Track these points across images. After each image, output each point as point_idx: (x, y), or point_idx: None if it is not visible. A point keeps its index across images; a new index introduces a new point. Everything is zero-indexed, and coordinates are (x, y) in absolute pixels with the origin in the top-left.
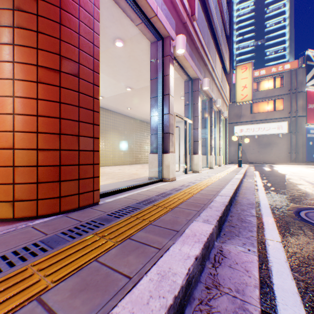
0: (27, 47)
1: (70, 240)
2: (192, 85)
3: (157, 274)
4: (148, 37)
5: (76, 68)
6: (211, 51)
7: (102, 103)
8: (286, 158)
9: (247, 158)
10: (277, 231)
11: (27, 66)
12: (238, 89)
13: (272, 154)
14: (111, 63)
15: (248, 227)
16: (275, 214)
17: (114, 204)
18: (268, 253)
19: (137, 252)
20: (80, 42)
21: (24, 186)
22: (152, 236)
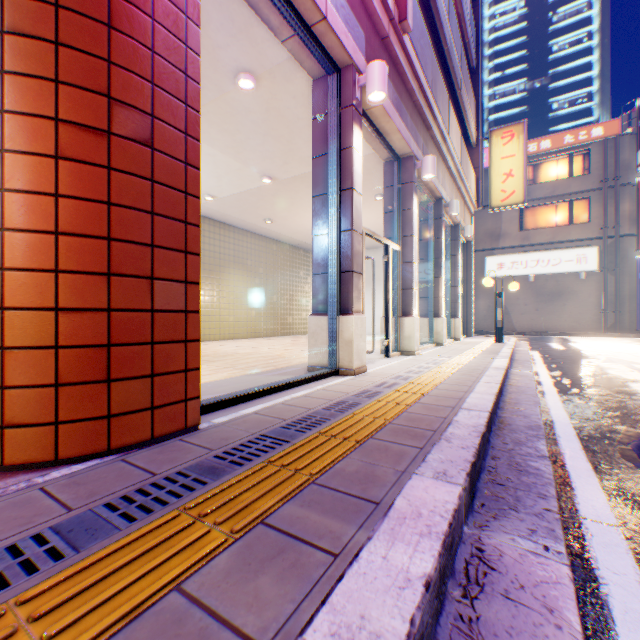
0: (34, 78)
1: (123, 527)
2: (400, 171)
3: (330, 638)
4: (307, 67)
5: (146, 128)
6: (440, 100)
7: (213, 210)
8: (596, 324)
9: (513, 323)
10: (606, 498)
11: (34, 122)
12: (494, 180)
13: (565, 315)
14: (229, 124)
15: (535, 486)
16: (593, 452)
17: (232, 430)
18: (593, 559)
19: (279, 566)
20: (155, 69)
21: (27, 393)
22: (316, 516)
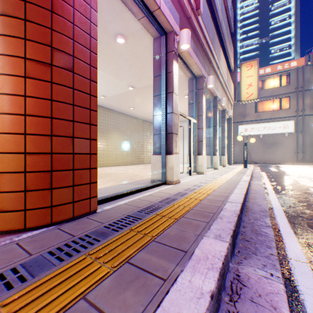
0: (14, 37)
1: (57, 264)
2: (196, 83)
3: None
4: (151, 32)
5: (70, 62)
6: (216, 48)
7: (104, 103)
8: (293, 158)
9: (252, 158)
10: (301, 248)
11: (14, 59)
12: (243, 87)
13: (278, 154)
14: (112, 60)
15: (265, 242)
16: (293, 224)
17: (113, 213)
18: (295, 280)
19: (136, 285)
20: (74, 33)
21: (10, 195)
22: (155, 258)
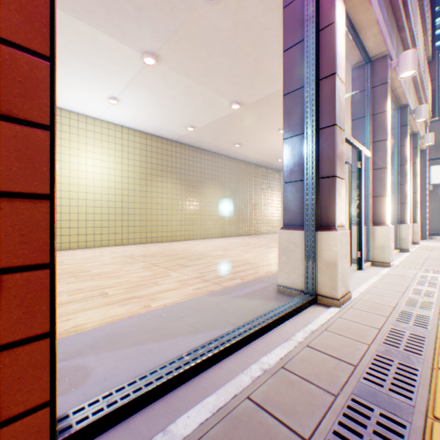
0: None
1: None
2: (370, 74)
3: None
4: None
5: None
6: None
7: (194, 140)
8: None
9: None
10: None
11: None
12: None
13: None
14: (199, 50)
15: None
16: None
17: None
18: None
19: None
20: None
21: None
22: None
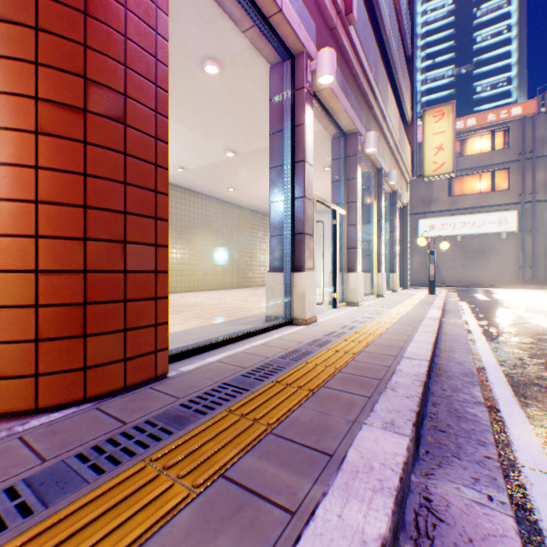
0: (16, 61)
1: (92, 480)
2: (346, 145)
3: None
4: (265, 54)
5: (119, 106)
6: (381, 83)
7: (184, 180)
8: (515, 277)
9: (442, 276)
10: (541, 445)
11: (16, 100)
12: (427, 153)
13: (488, 270)
14: (197, 105)
15: (474, 433)
16: (524, 399)
17: (197, 379)
18: (535, 509)
19: (238, 525)
20: (127, 52)
21: (9, 348)
22: (274, 469)
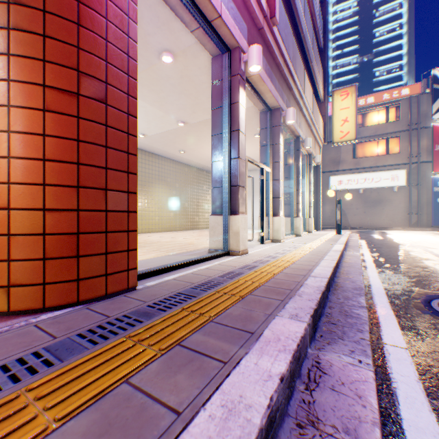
0: (29, 59)
1: (90, 347)
2: (271, 118)
3: (221, 408)
4: (208, 48)
5: (102, 91)
6: (298, 70)
7: (144, 144)
8: (404, 222)
9: (348, 221)
10: (401, 332)
11: (29, 87)
12: (335, 124)
13: (384, 216)
14: (155, 86)
15: (355, 324)
16: (395, 304)
17: (158, 290)
18: (389, 367)
19: (190, 369)
20: (108, 52)
21: (25, 264)
22: (213, 340)
